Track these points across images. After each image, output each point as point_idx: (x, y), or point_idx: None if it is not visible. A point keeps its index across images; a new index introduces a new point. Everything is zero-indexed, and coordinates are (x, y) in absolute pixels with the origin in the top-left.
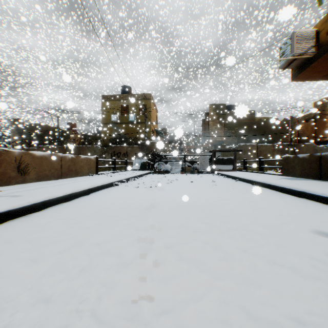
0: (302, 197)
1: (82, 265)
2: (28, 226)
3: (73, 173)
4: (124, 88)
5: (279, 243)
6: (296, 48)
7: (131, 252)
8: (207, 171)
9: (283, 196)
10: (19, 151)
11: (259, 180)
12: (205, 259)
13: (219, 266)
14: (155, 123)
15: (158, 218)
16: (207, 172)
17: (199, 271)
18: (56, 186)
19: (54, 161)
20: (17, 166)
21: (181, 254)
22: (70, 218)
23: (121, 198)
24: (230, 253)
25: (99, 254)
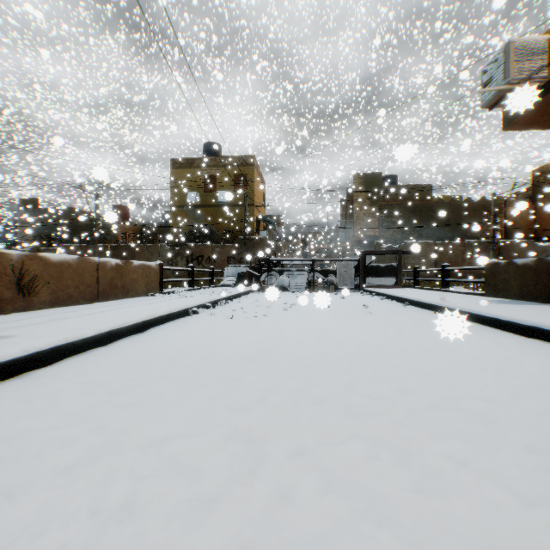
0: (533, 337)
1: (111, 504)
2: (19, 399)
3: (118, 292)
4: (209, 147)
5: (528, 444)
6: (515, 71)
7: (221, 467)
8: (351, 288)
9: (497, 335)
10: (19, 253)
11: (448, 304)
12: (382, 488)
13: (416, 508)
14: (262, 205)
15: (273, 381)
16: (352, 289)
17: (374, 525)
18: (85, 317)
19: (84, 270)
20: (15, 281)
21: (328, 472)
22: (104, 382)
23: (202, 338)
24: (434, 471)
25: (152, 472)
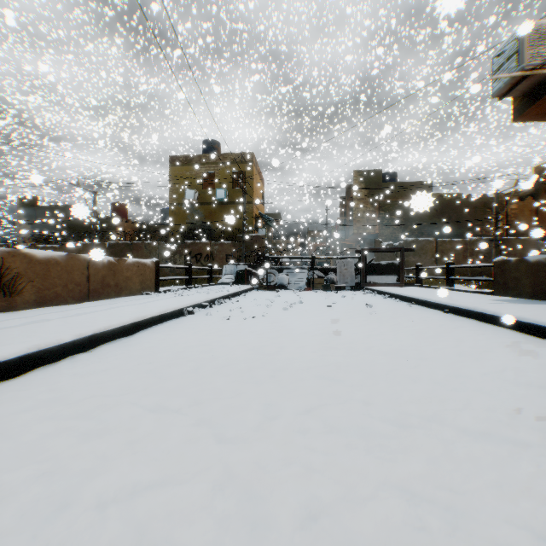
0: None
1: None
2: None
3: (111, 290)
4: (208, 145)
5: None
6: (529, 56)
7: (205, 545)
8: (352, 287)
9: (520, 339)
10: None
11: (458, 304)
12: None
13: None
14: (261, 203)
15: (275, 399)
16: (352, 288)
17: None
18: (69, 318)
19: (73, 268)
20: None
21: None
22: (74, 399)
23: (195, 342)
24: None
25: None
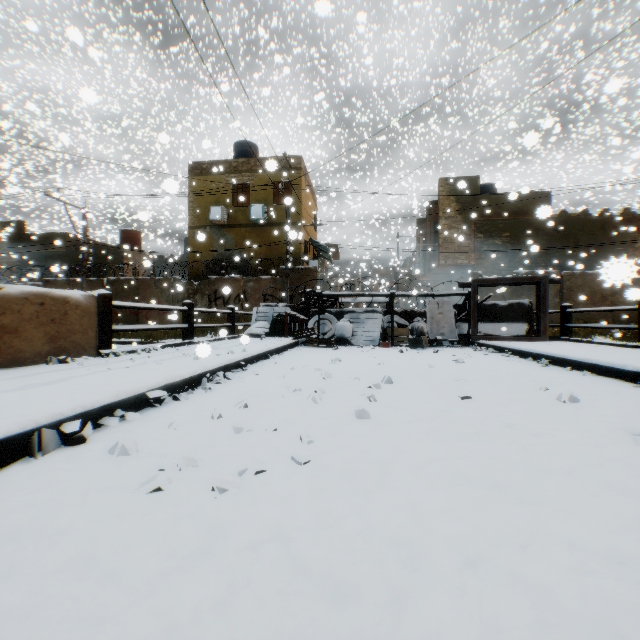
0: None
1: None
2: None
3: None
4: (242, 148)
5: None
6: None
7: None
8: (453, 341)
9: None
10: None
11: None
12: None
13: None
14: (311, 224)
15: None
16: (453, 342)
17: None
18: None
19: None
20: None
21: None
22: None
23: None
24: None
25: None
